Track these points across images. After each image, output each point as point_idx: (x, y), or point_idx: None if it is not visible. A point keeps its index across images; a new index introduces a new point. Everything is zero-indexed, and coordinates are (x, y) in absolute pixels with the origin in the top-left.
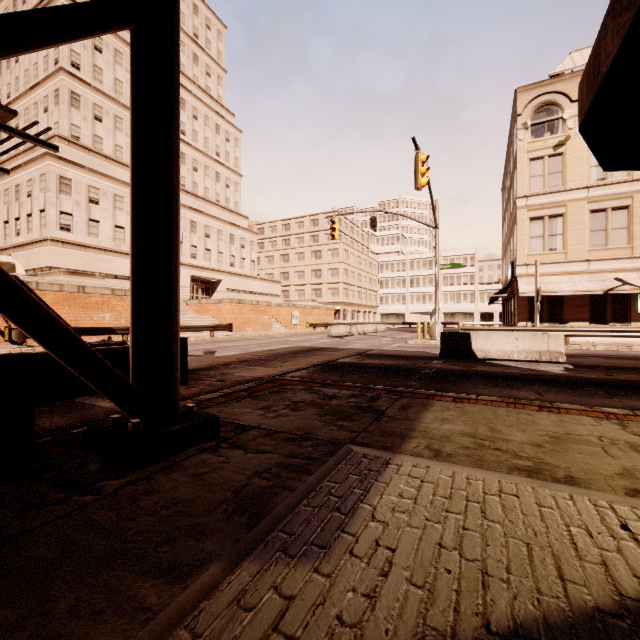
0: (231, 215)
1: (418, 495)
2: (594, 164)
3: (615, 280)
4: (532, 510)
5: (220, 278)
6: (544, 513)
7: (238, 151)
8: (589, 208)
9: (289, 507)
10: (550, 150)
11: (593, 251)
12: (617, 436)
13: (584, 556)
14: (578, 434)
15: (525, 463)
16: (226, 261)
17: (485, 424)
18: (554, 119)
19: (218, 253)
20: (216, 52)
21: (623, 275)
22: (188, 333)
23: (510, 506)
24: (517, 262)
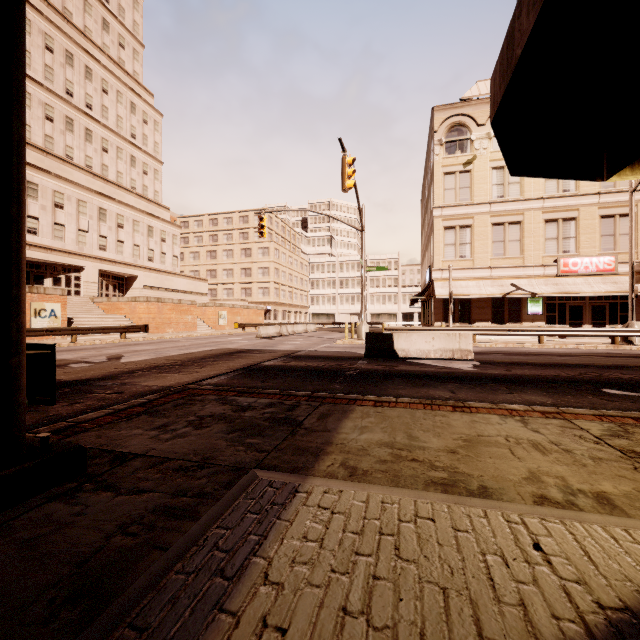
0: (149, 205)
1: (326, 534)
2: (495, 183)
3: (511, 285)
4: (448, 537)
5: (136, 274)
6: (460, 540)
7: (158, 135)
8: (491, 221)
9: (153, 579)
10: (461, 167)
11: (494, 259)
12: (521, 434)
13: (502, 596)
14: (488, 435)
15: (441, 475)
16: (143, 255)
17: (403, 430)
18: (464, 139)
19: (133, 246)
20: (131, 22)
21: (517, 281)
22: (93, 335)
23: (426, 535)
24: (434, 267)
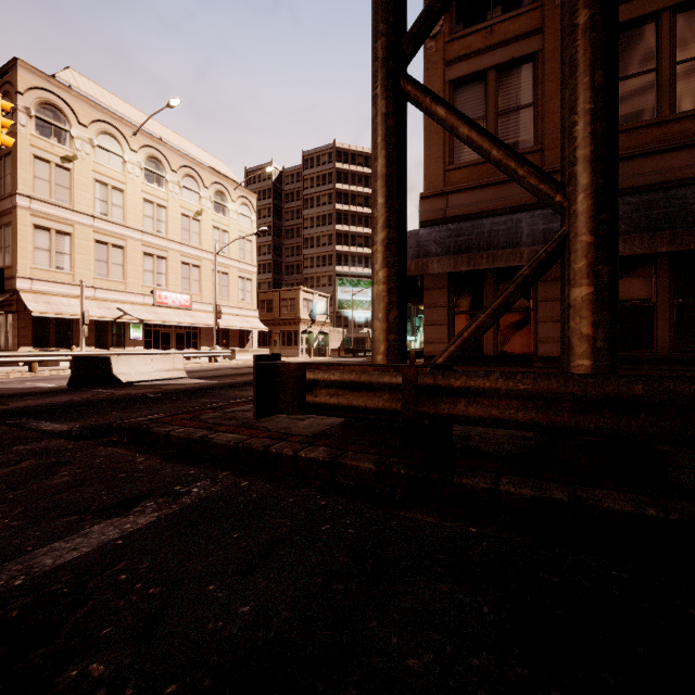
0: None
1: None
2: (99, 197)
3: (118, 310)
4: None
5: None
6: None
7: None
8: (95, 237)
9: None
10: (58, 159)
11: (98, 279)
12: None
13: None
14: None
15: None
16: None
17: None
18: (62, 128)
19: None
20: None
21: (123, 306)
22: None
23: None
24: (18, 273)
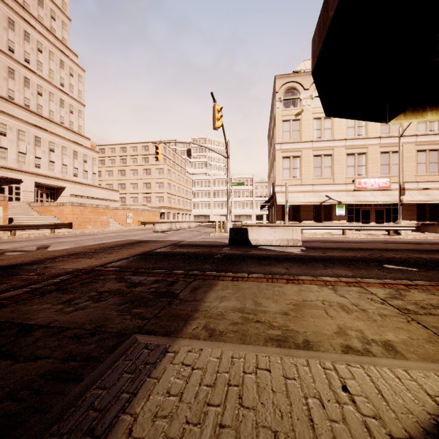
0: (75, 135)
1: (185, 388)
2: (315, 128)
3: (325, 196)
4: (280, 385)
5: (64, 185)
6: (289, 386)
7: (81, 85)
8: (313, 154)
9: None
10: (293, 116)
11: (315, 179)
12: (332, 299)
13: (320, 435)
14: (310, 300)
15: (276, 332)
16: (70, 172)
17: (251, 298)
18: (295, 98)
19: (62, 165)
20: (61, 2)
21: (329, 194)
22: (29, 231)
23: (263, 384)
24: (276, 183)
